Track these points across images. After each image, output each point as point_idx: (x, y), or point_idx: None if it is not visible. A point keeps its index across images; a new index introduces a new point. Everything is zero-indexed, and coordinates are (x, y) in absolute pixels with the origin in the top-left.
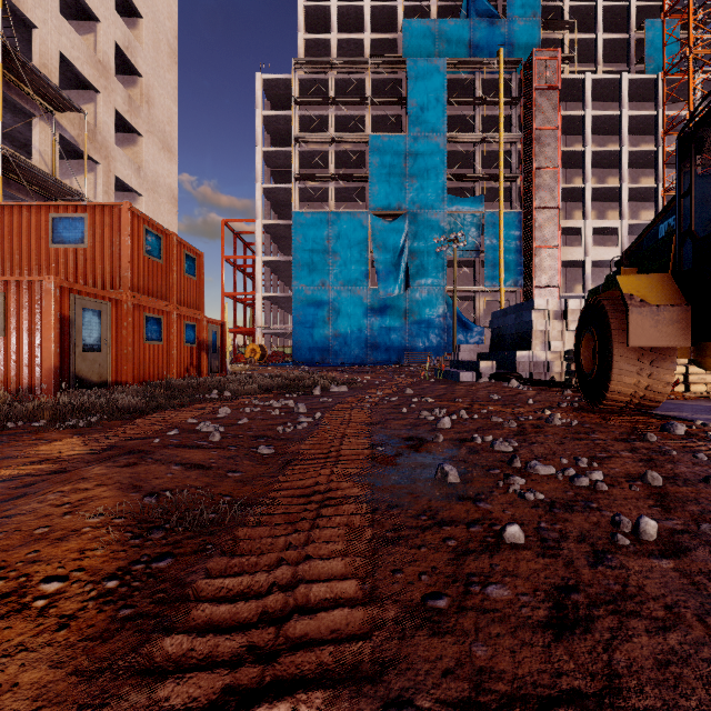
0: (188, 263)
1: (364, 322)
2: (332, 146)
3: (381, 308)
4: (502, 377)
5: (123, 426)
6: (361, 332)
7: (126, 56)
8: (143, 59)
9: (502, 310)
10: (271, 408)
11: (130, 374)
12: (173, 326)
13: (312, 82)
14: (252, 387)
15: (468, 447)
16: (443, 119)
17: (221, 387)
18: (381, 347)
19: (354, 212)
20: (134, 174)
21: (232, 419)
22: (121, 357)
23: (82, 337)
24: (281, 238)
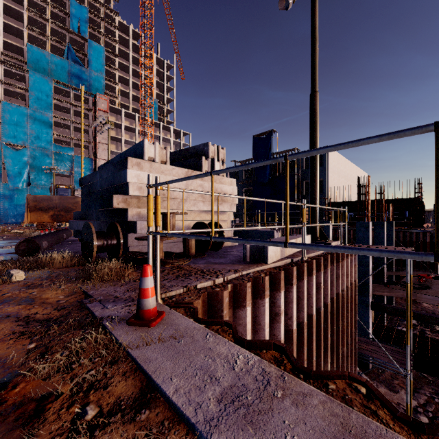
0: None
1: None
2: None
3: (11, 194)
4: None
5: None
6: None
7: None
8: None
9: None
10: None
11: None
12: None
13: None
14: None
15: None
16: (51, 107)
17: None
18: (11, 214)
19: None
20: None
21: None
22: None
23: None
24: None
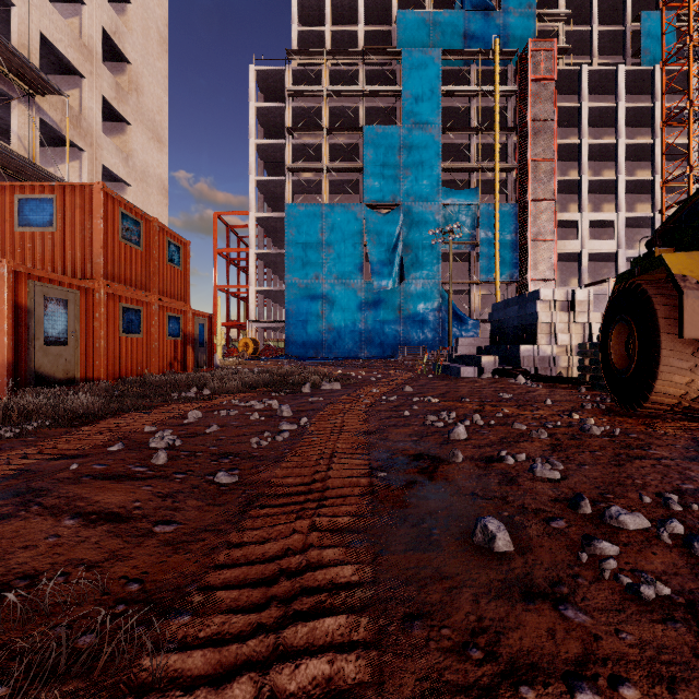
0: (171, 252)
1: (358, 316)
2: (326, 138)
3: (375, 301)
4: (507, 372)
5: (62, 436)
6: (355, 326)
7: (113, 41)
8: (132, 45)
9: (503, 302)
10: (251, 410)
11: (103, 370)
12: (154, 317)
13: (306, 74)
14: (235, 384)
15: (498, 471)
16: (438, 110)
17: (201, 384)
18: (375, 341)
19: (348, 205)
20: (122, 163)
21: (200, 426)
22: (92, 351)
23: (44, 328)
24: (275, 231)
